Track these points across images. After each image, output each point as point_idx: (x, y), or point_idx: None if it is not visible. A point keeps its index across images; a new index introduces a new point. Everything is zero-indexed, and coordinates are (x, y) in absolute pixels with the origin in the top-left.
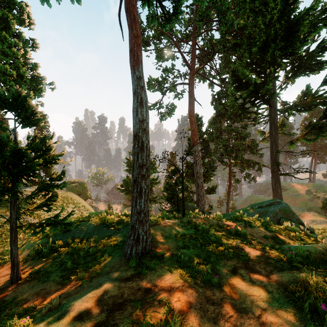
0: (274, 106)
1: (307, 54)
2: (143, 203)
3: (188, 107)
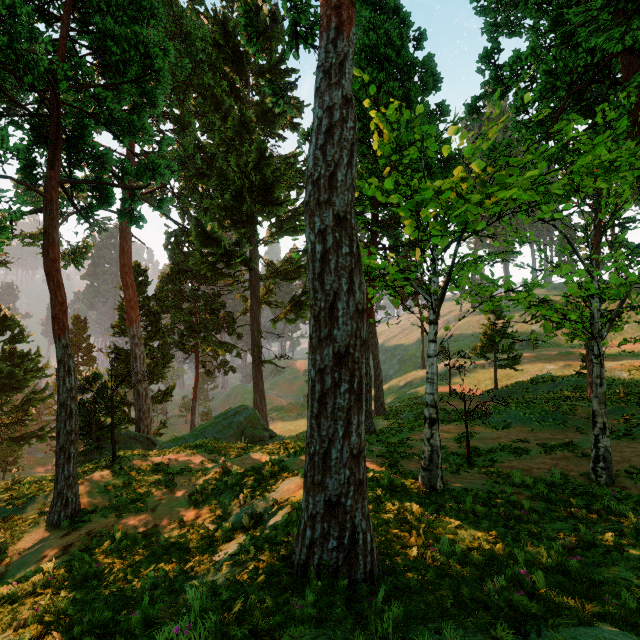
0: (255, 269)
1: (291, 210)
2: (73, 467)
3: (120, 257)
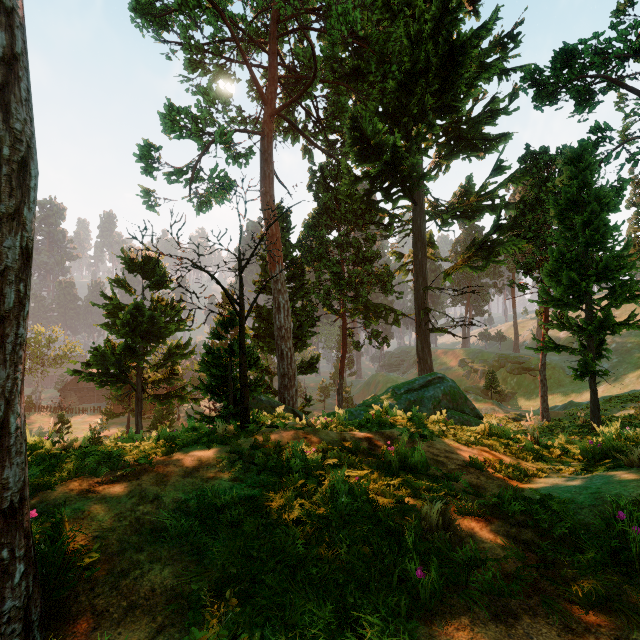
0: (420, 203)
1: (469, 121)
2: None
3: (261, 184)
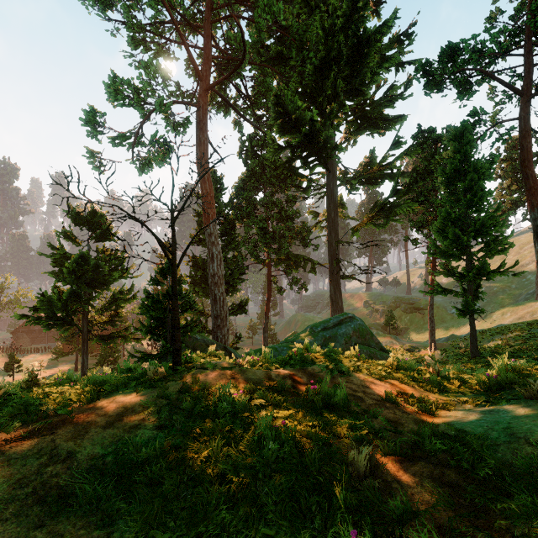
0: (333, 171)
1: (373, 104)
2: None
3: (197, 150)
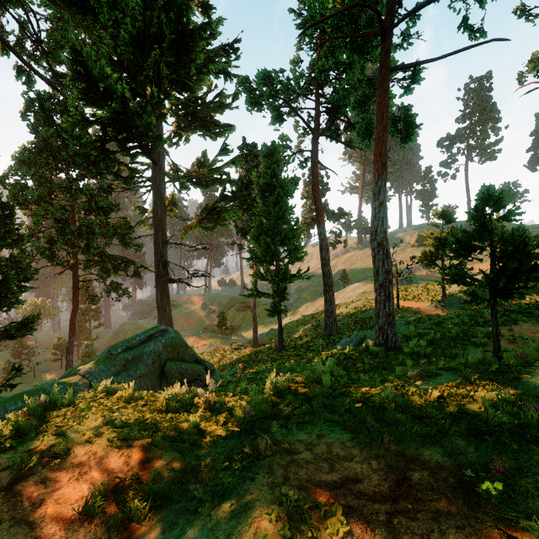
0: (160, 164)
1: (204, 105)
2: None
3: None
